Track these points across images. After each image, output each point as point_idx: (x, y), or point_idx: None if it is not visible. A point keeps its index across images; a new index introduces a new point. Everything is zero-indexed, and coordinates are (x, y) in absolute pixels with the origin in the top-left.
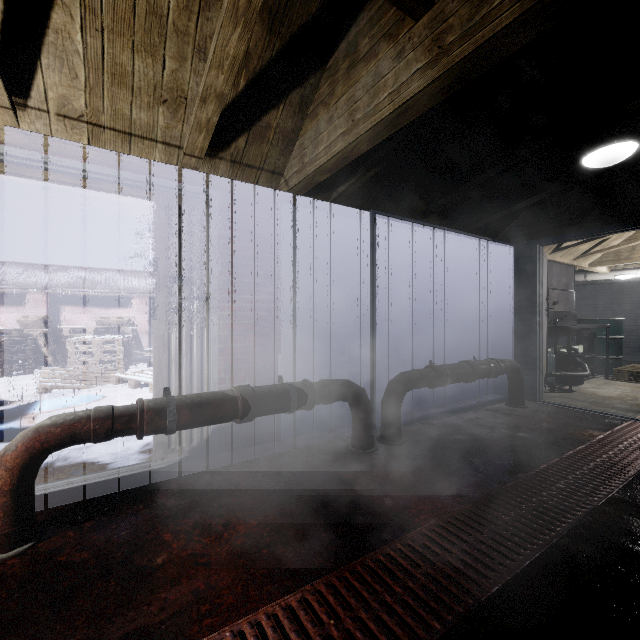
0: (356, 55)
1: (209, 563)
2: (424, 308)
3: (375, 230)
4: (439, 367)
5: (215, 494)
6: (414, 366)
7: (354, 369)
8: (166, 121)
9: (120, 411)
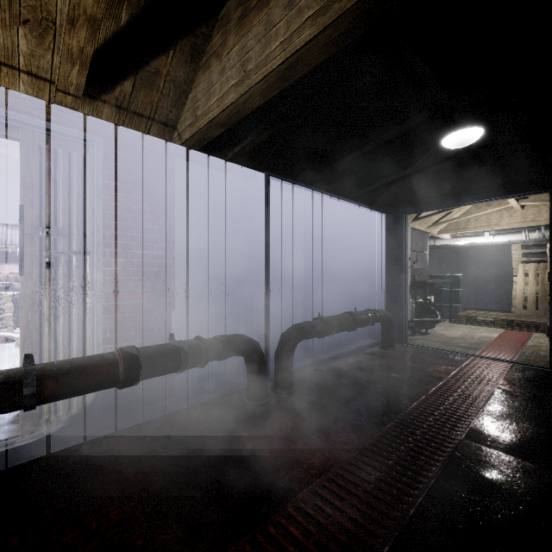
0: (248, 4)
1: None
2: (313, 265)
3: (270, 192)
4: (326, 318)
5: (90, 471)
6: (304, 317)
7: (250, 322)
8: (30, 47)
9: None
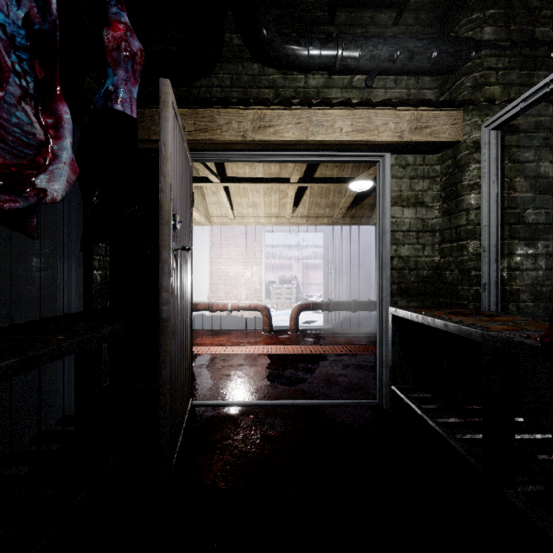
0: None
1: (343, 341)
2: None
3: None
4: None
5: (344, 334)
6: None
7: None
8: (328, 211)
9: (318, 302)
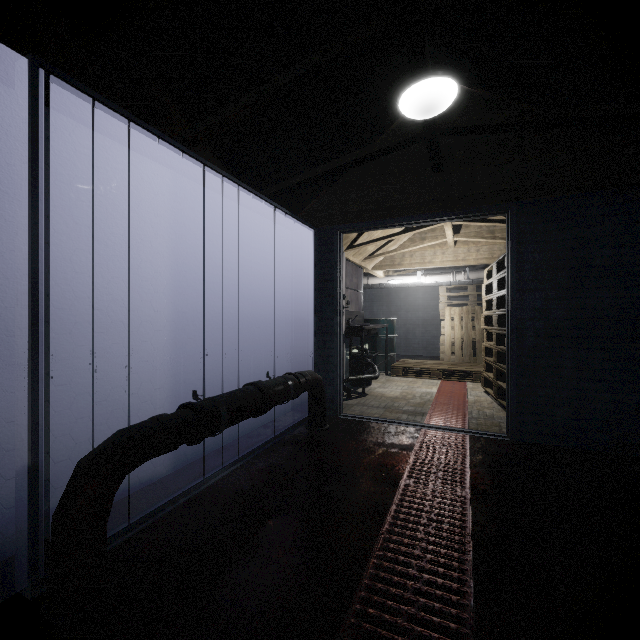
0: None
1: None
2: (195, 301)
3: (81, 138)
4: (206, 404)
5: None
6: (176, 396)
7: (12, 431)
8: None
9: None
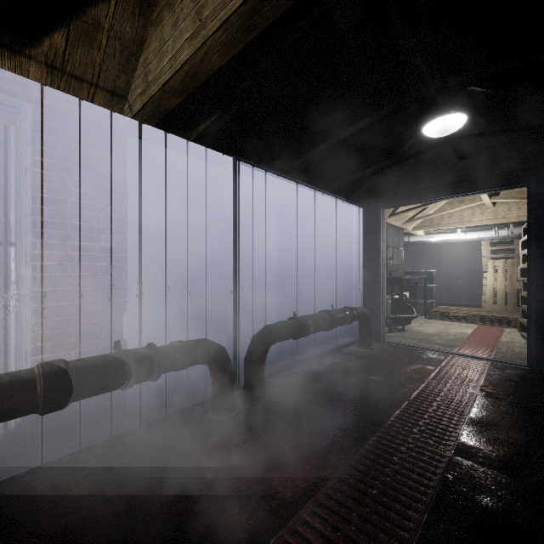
0: None
1: None
2: (288, 261)
3: (241, 181)
4: (302, 318)
5: None
6: (279, 316)
7: (218, 323)
8: None
9: None
